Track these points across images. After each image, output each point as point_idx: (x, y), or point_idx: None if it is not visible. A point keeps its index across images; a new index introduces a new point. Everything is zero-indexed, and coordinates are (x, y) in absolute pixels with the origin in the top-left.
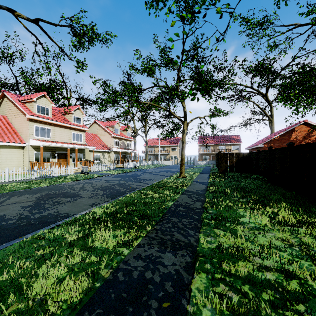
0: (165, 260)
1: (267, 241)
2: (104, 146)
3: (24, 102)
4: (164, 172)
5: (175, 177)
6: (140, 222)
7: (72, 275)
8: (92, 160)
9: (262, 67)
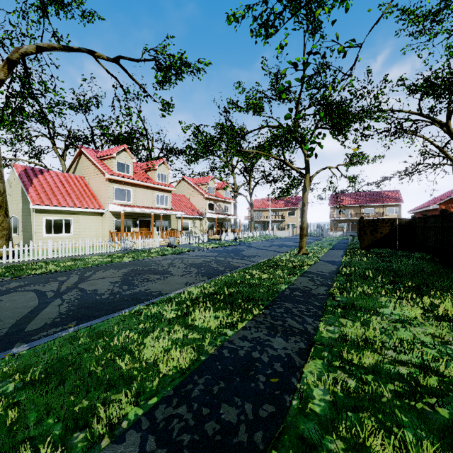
0: (274, 344)
1: (410, 335)
2: (195, 211)
3: (103, 159)
4: (277, 246)
5: (292, 254)
6: (245, 305)
7: (177, 346)
8: (179, 230)
9: (435, 84)
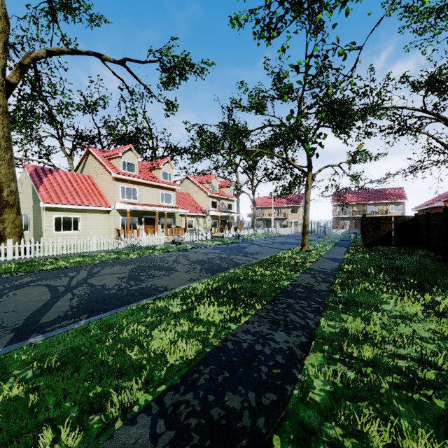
0: (276, 337)
1: (409, 330)
2: (199, 209)
3: (110, 159)
4: (279, 243)
5: (294, 251)
6: (248, 300)
7: (183, 338)
8: (183, 227)
9: (439, 81)
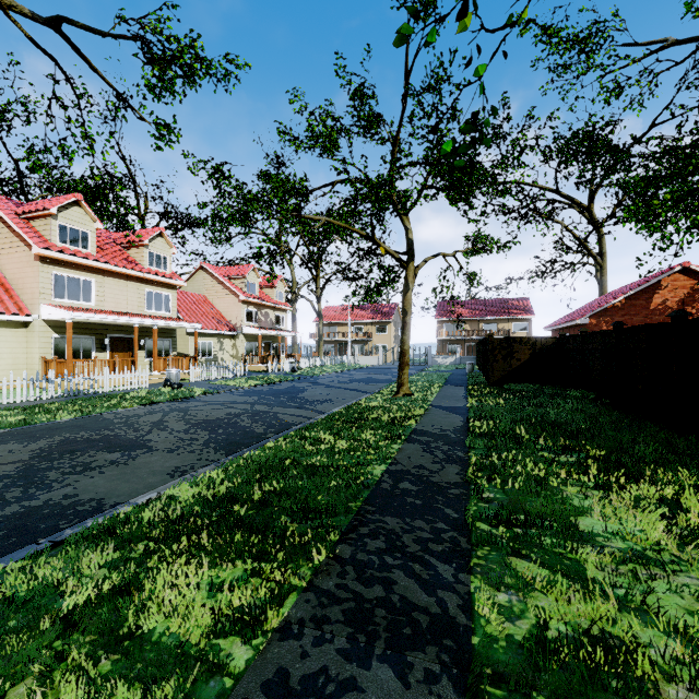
0: None
1: None
2: (223, 323)
3: (30, 218)
4: (361, 382)
5: (385, 395)
6: (296, 536)
7: None
8: (193, 355)
9: (590, 139)
